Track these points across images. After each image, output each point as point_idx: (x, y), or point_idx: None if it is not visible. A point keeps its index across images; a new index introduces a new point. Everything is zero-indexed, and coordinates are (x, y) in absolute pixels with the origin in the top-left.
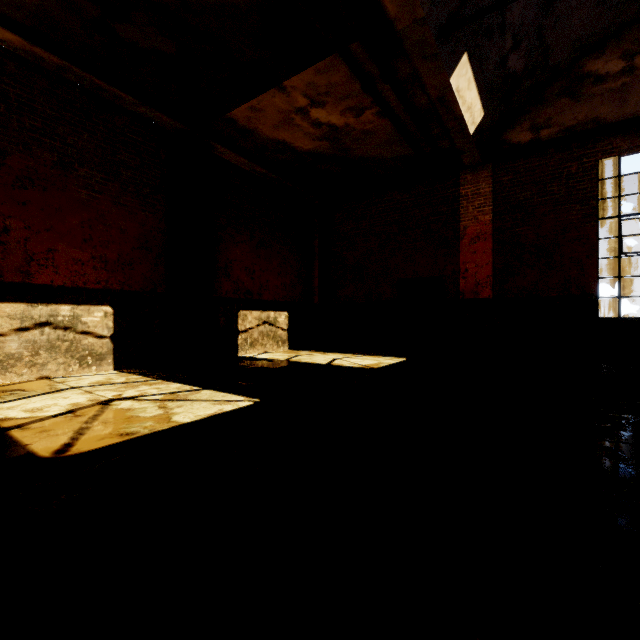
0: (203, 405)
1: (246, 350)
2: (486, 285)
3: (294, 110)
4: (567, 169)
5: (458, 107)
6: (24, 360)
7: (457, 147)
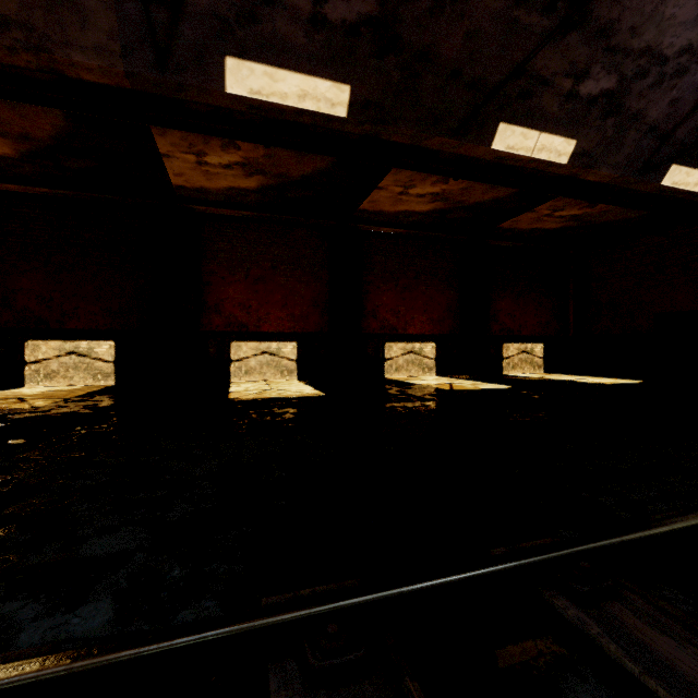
0: (490, 386)
1: (508, 371)
2: None
3: (542, 216)
4: None
5: (681, 189)
6: (404, 368)
7: None
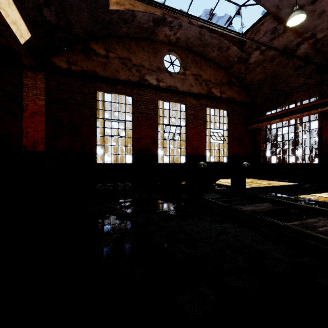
0: None
1: None
2: (41, 143)
3: None
4: (84, 90)
5: (2, 15)
6: None
7: (14, 48)
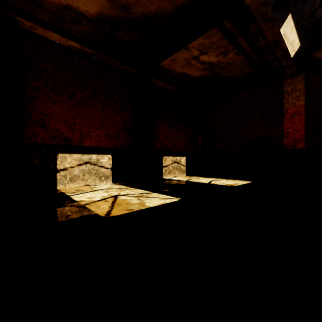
0: (156, 199)
1: (166, 175)
2: (300, 141)
3: (192, 58)
4: None
5: (284, 43)
6: (80, 177)
7: (282, 65)
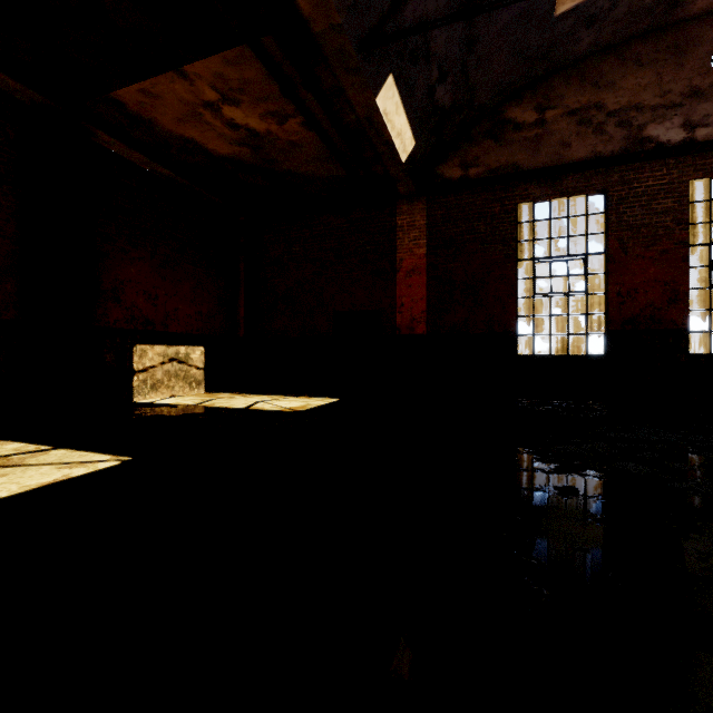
0: (42, 471)
1: (145, 394)
2: (421, 321)
3: (202, 103)
4: (492, 209)
5: (387, 131)
6: None
7: (391, 174)
